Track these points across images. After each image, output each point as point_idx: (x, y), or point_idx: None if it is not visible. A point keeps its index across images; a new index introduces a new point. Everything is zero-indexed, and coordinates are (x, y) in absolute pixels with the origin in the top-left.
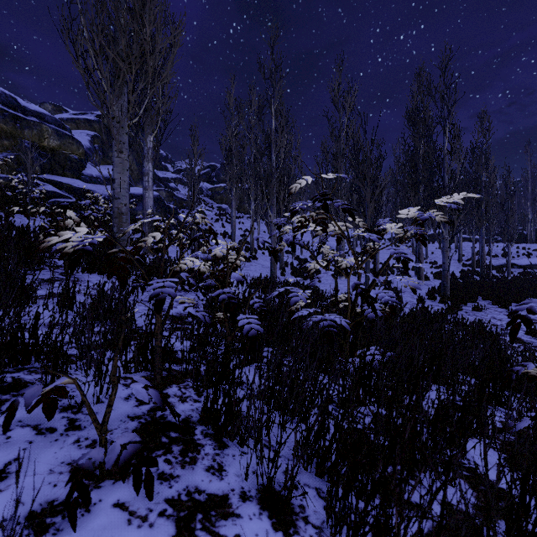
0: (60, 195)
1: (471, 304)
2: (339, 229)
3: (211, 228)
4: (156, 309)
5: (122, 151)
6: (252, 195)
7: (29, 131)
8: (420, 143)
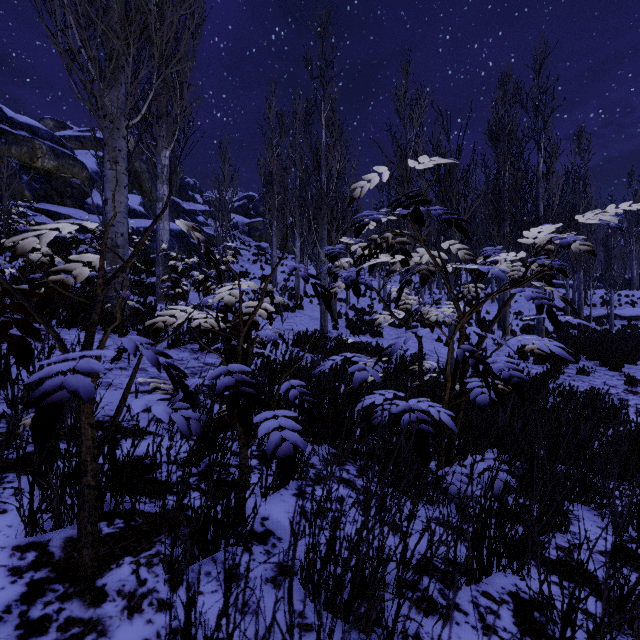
0: (56, 229)
1: (574, 365)
2: (432, 259)
3: (207, 250)
4: (33, 431)
5: (118, 161)
6: (298, 229)
7: (18, 148)
8: (506, 164)
